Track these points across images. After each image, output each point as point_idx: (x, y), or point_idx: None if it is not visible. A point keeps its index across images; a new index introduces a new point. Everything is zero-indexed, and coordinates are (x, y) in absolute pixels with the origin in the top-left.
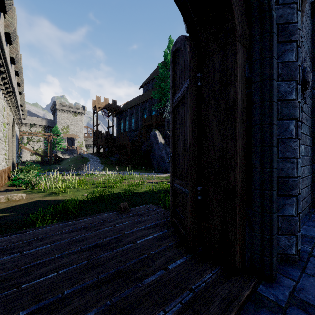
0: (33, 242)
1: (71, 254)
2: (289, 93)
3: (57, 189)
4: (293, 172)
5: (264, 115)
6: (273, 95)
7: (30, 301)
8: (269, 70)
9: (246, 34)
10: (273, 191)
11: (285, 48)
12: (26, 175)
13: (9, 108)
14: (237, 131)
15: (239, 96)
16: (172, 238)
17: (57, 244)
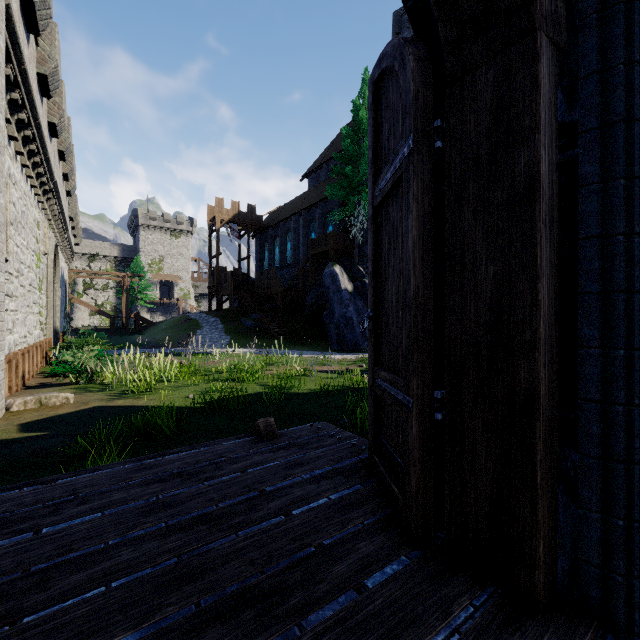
0: (67, 505)
1: (143, 539)
2: None
3: (136, 383)
4: None
5: (610, 213)
6: (637, 160)
7: None
8: (625, 98)
9: (561, 13)
10: (637, 407)
11: None
12: (78, 355)
13: (48, 223)
14: (539, 255)
15: (545, 168)
16: (373, 506)
17: (117, 513)
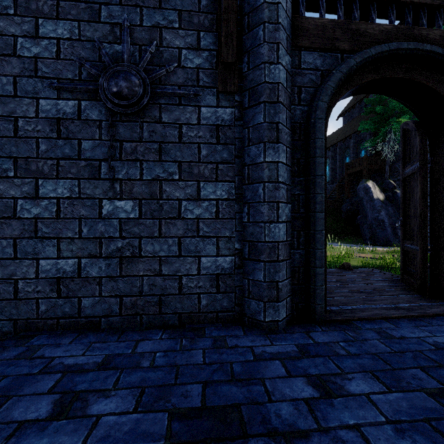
0: None
1: None
2: None
3: None
4: None
5: None
6: None
7: None
8: None
9: None
10: None
11: None
12: None
13: None
14: None
15: None
16: (402, 287)
17: None
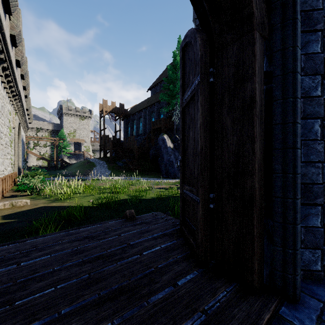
0: (32, 252)
1: (71, 267)
2: (313, 89)
3: (62, 195)
4: (318, 177)
5: (286, 113)
6: (297, 90)
7: (23, 322)
8: (292, 62)
9: (265, 22)
10: (297, 200)
11: (309, 38)
12: (31, 180)
13: (15, 112)
14: (255, 132)
15: (258, 92)
16: (181, 249)
17: (58, 255)
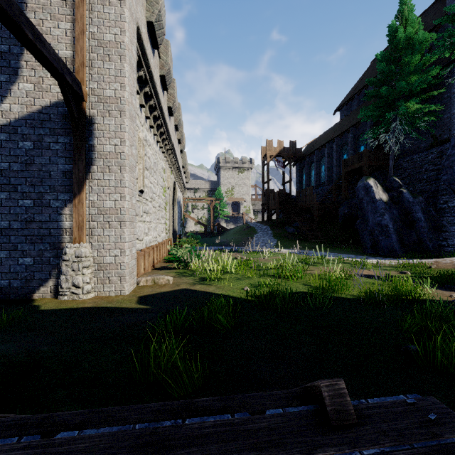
0: None
1: None
2: None
3: (211, 272)
4: None
5: None
6: None
7: None
8: None
9: None
10: None
11: None
12: (179, 250)
13: (170, 170)
14: None
15: None
16: None
17: None
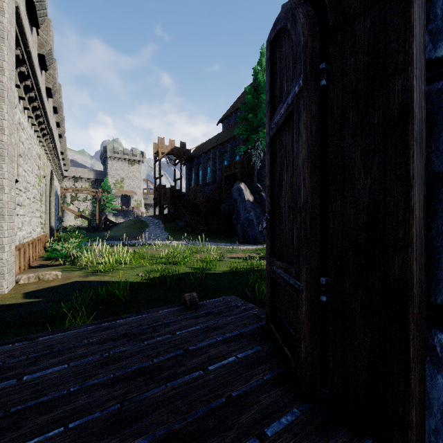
0: (43, 358)
1: (95, 387)
2: None
3: (104, 265)
4: None
5: None
6: None
7: None
8: None
9: None
10: None
11: None
12: (65, 245)
13: (46, 156)
14: (411, 168)
15: (416, 95)
16: (270, 364)
17: (79, 365)
